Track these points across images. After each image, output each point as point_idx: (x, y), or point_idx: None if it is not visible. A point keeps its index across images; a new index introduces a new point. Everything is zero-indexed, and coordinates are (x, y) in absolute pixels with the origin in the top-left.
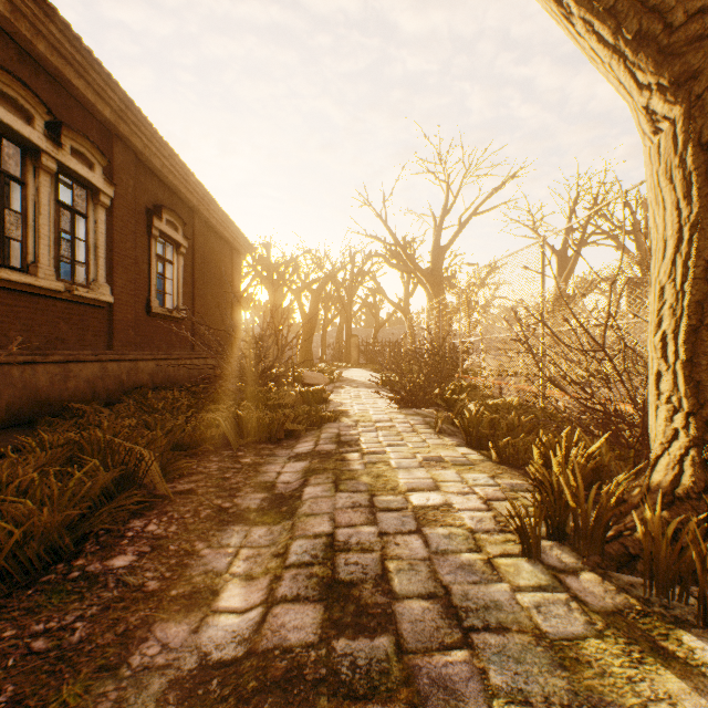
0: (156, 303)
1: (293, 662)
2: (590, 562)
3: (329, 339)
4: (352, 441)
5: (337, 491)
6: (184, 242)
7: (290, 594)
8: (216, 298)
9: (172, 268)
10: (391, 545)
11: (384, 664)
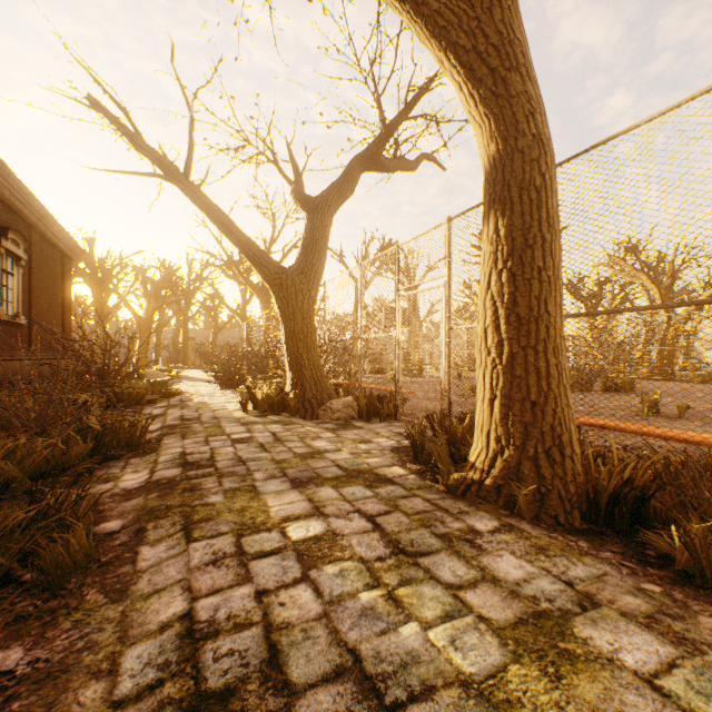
0: (3, 312)
1: (175, 424)
2: (261, 412)
3: (163, 340)
4: (190, 401)
5: (183, 410)
6: (25, 256)
7: (171, 421)
8: (49, 303)
9: (12, 278)
10: (203, 414)
11: (197, 422)
